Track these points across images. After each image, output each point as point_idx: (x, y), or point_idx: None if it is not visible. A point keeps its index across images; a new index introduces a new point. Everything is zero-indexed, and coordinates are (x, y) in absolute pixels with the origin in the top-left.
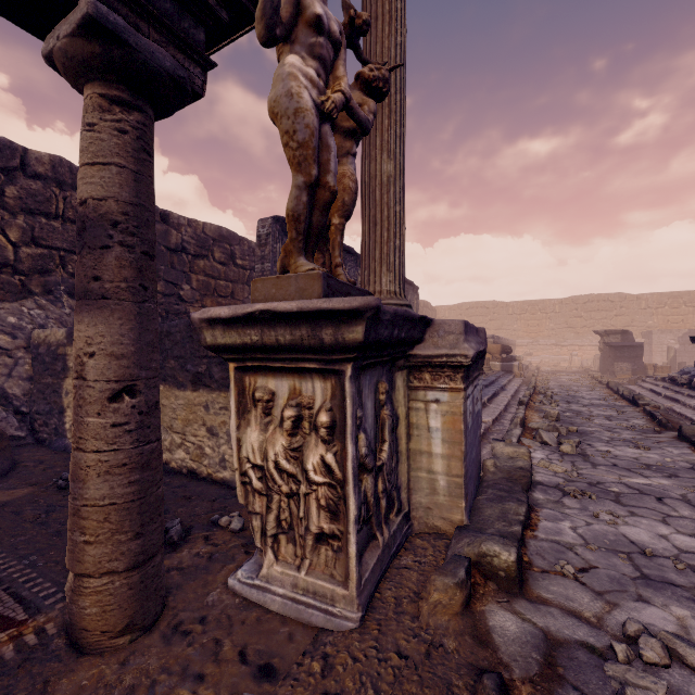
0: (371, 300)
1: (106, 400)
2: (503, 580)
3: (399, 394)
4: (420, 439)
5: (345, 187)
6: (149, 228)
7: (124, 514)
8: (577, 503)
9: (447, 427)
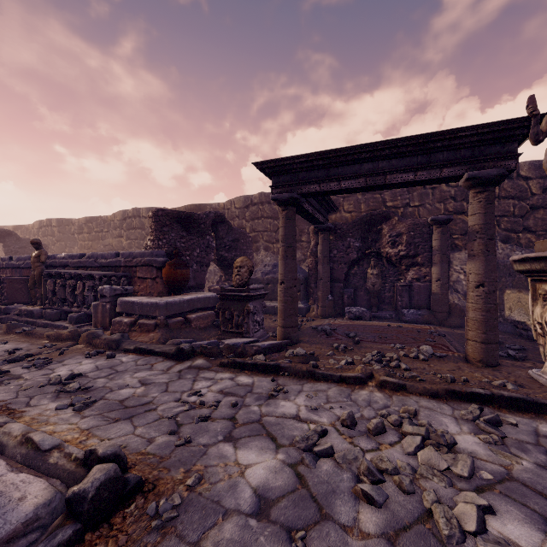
0: None
1: (474, 287)
2: None
3: None
4: None
5: None
6: (490, 230)
7: (479, 324)
8: None
9: None
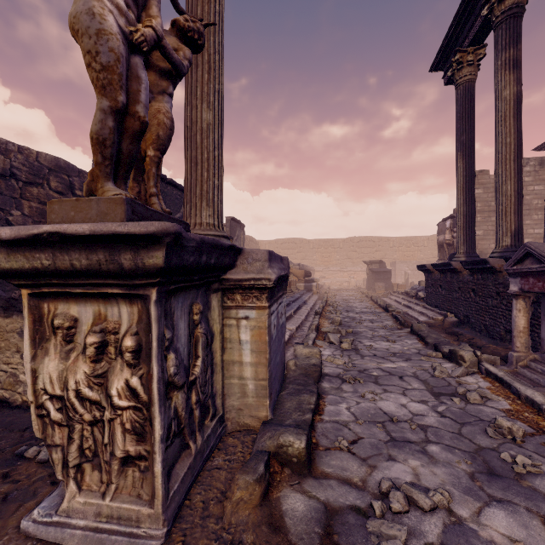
0: (170, 225)
1: None
2: (296, 465)
3: (214, 313)
4: (233, 351)
5: (160, 122)
6: None
7: None
8: (351, 387)
9: (255, 339)
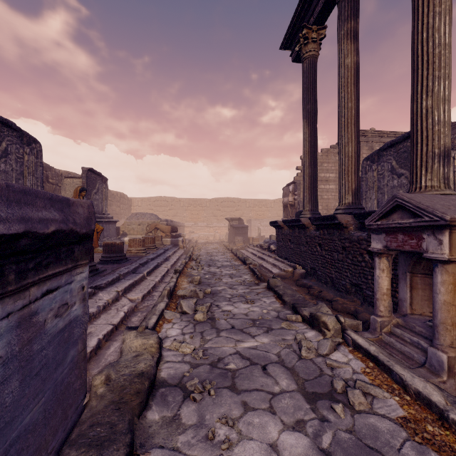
0: None
1: None
2: None
3: None
4: None
5: None
6: None
7: None
8: (195, 411)
9: None
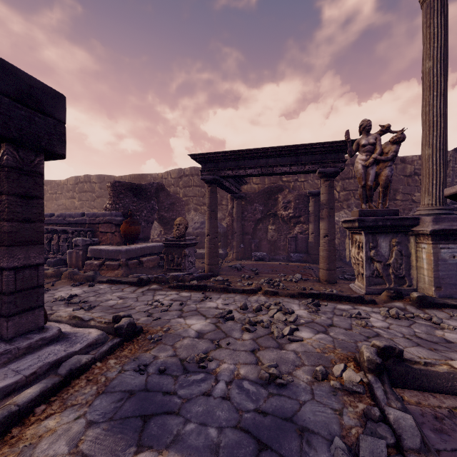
0: (355, 217)
1: (323, 237)
2: (411, 301)
3: (412, 245)
4: (420, 262)
5: (381, 179)
6: (331, 203)
7: (325, 259)
8: None
9: (427, 258)
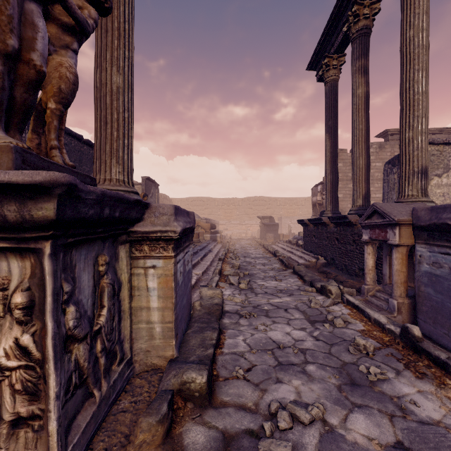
0: (60, 176)
1: None
2: (197, 399)
3: (122, 264)
4: (141, 298)
5: (62, 75)
6: None
7: None
8: (247, 321)
9: (162, 286)
